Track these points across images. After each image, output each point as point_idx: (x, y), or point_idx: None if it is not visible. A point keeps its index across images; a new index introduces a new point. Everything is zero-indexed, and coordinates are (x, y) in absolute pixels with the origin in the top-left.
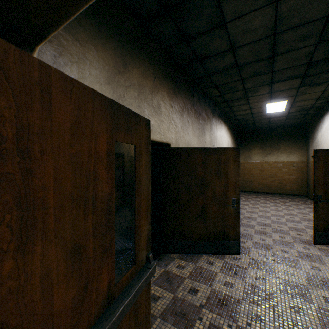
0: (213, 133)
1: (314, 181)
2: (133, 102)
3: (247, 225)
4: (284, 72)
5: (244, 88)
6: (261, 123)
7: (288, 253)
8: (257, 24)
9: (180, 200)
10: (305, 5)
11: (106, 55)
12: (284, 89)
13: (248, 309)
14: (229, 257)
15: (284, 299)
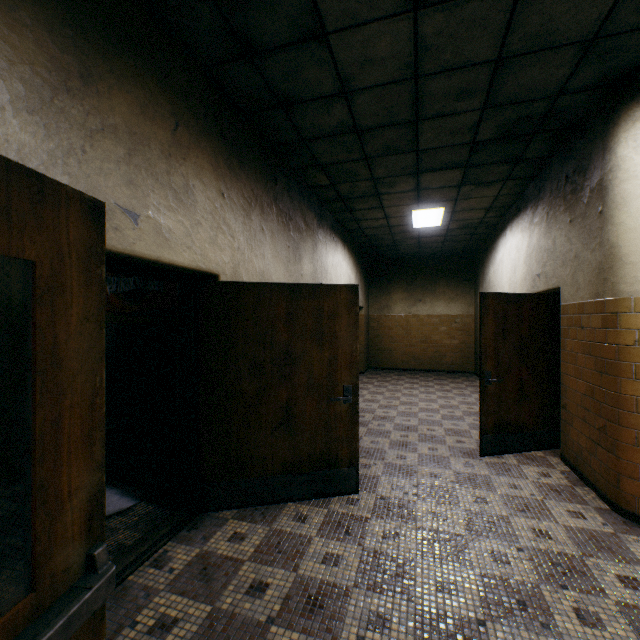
0: (318, 258)
1: (480, 348)
2: (113, 170)
3: (377, 433)
4: (435, 154)
5: (372, 176)
6: (407, 246)
7: (441, 477)
8: (386, 51)
9: (240, 395)
10: (462, 31)
11: (20, 37)
12: (438, 187)
13: (362, 605)
14: (339, 500)
15: (427, 571)
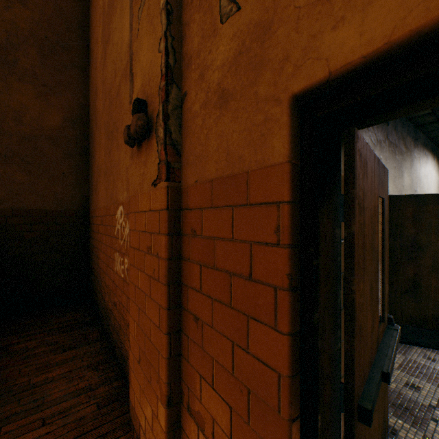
0: (413, 171)
1: None
2: None
3: None
4: None
5: None
6: None
7: None
8: None
9: None
10: None
11: None
12: None
13: None
14: None
15: None
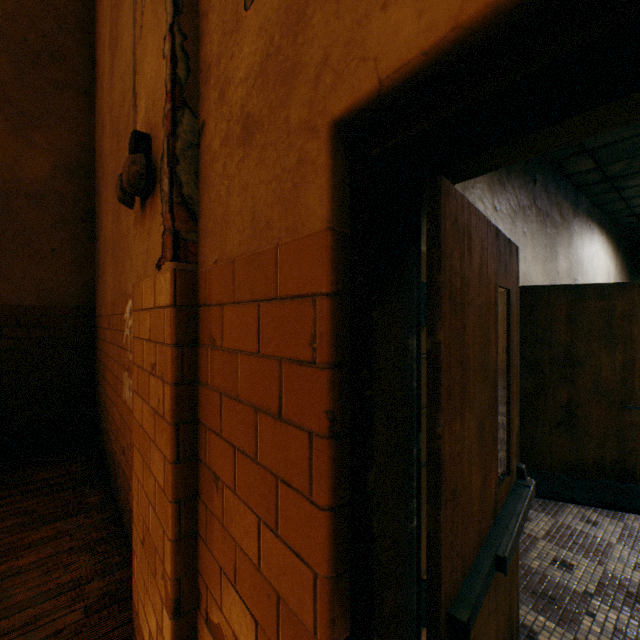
0: (573, 252)
1: None
2: None
3: None
4: None
5: None
6: None
7: None
8: None
9: None
10: None
11: None
12: None
13: None
14: (636, 519)
15: None
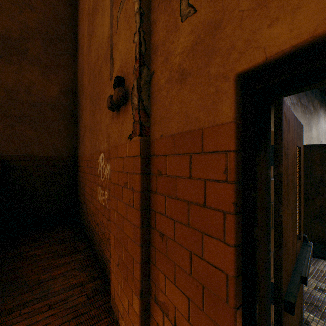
0: (320, 126)
1: None
2: None
3: None
4: None
5: None
6: None
7: None
8: None
9: None
10: None
11: None
12: None
13: None
14: None
15: None
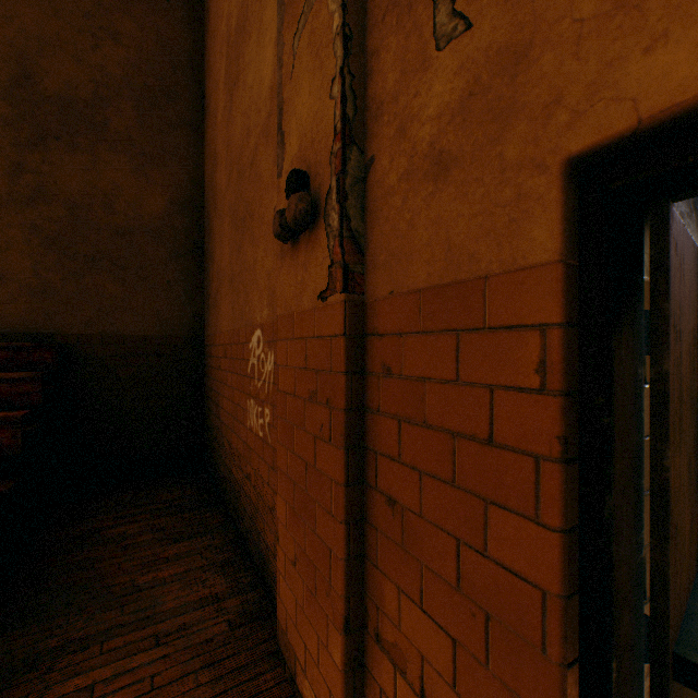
0: None
1: None
2: None
3: None
4: None
5: None
6: None
7: None
8: None
9: None
10: None
11: None
12: None
13: None
14: None
15: None
